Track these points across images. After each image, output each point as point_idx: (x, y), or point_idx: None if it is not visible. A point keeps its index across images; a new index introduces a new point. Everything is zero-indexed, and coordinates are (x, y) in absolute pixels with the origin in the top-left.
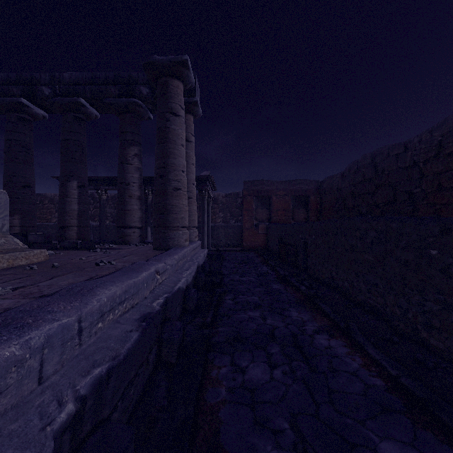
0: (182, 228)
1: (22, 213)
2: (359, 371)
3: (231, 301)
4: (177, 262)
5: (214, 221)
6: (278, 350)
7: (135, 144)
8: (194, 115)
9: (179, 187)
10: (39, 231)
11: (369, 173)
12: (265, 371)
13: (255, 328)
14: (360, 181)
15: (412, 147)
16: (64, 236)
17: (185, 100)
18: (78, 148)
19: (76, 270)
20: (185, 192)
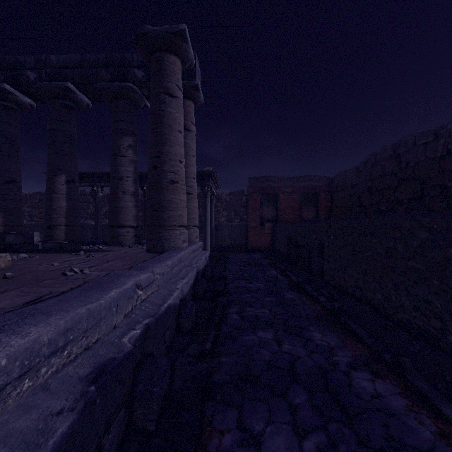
0: (179, 228)
1: (6, 211)
2: (438, 449)
3: (237, 315)
4: (170, 269)
5: (218, 220)
6: (304, 398)
7: (129, 133)
8: (194, 102)
9: (176, 179)
10: (36, 231)
11: (391, 165)
12: (291, 443)
13: (269, 358)
14: (379, 175)
15: (445, 134)
16: (50, 236)
17: (184, 83)
18: (67, 139)
19: (31, 282)
20: (182, 186)
